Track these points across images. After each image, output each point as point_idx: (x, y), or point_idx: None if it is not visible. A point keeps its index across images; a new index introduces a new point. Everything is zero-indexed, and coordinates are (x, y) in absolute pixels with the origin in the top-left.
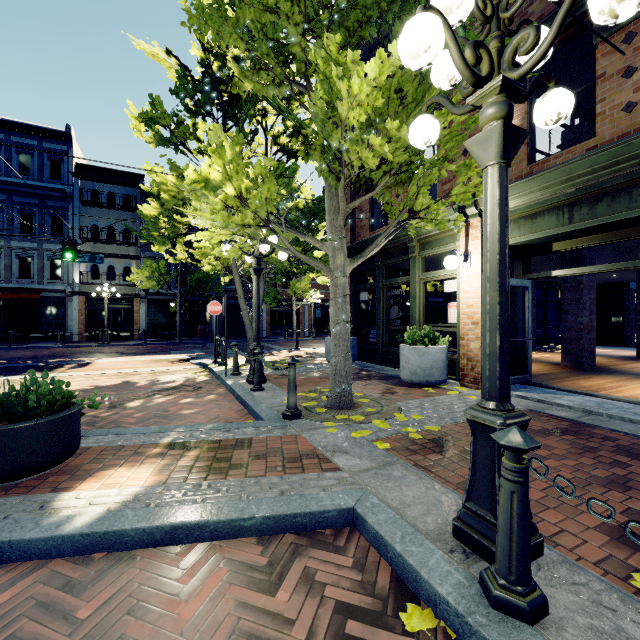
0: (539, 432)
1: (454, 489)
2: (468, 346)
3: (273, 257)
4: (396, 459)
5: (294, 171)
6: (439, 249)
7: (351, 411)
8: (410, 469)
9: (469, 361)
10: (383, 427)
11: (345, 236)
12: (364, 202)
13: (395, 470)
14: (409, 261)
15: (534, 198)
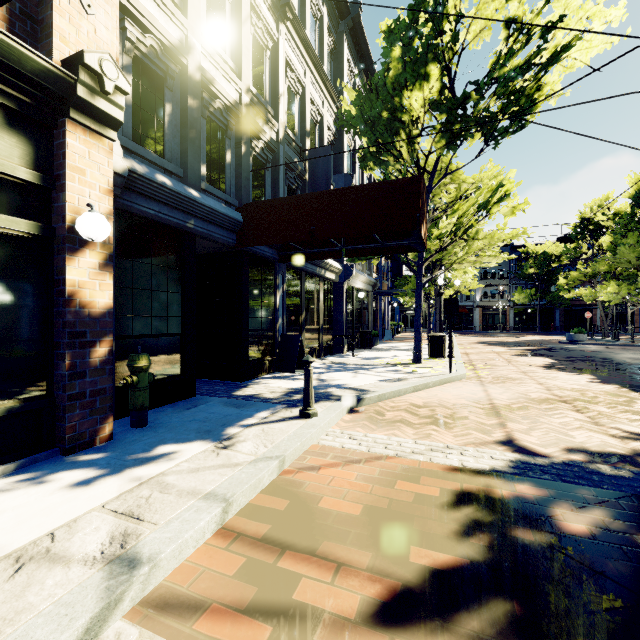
0: None
1: None
2: None
3: None
4: None
5: None
6: None
7: None
8: None
9: None
10: None
11: None
12: None
13: None
14: None
15: None
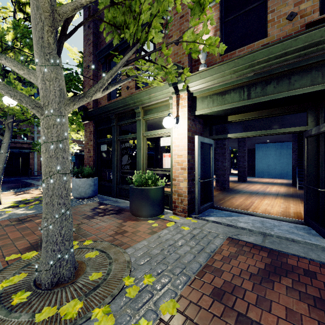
0: (258, 274)
1: None
2: (178, 185)
3: (14, 108)
4: None
5: None
6: (157, 114)
7: (68, 288)
8: None
9: (179, 196)
10: None
11: (89, 103)
12: None
13: None
14: (135, 126)
15: (225, 79)
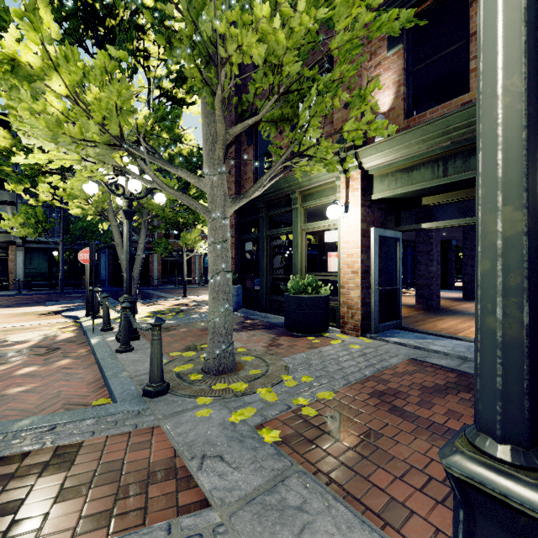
0: (433, 389)
1: (378, 523)
2: (348, 294)
3: (154, 203)
4: (290, 463)
5: (177, 116)
6: (320, 201)
7: (232, 376)
8: (311, 484)
9: (349, 309)
10: (270, 400)
11: (230, 188)
12: (249, 155)
13: (290, 491)
14: (290, 214)
15: (412, 151)
